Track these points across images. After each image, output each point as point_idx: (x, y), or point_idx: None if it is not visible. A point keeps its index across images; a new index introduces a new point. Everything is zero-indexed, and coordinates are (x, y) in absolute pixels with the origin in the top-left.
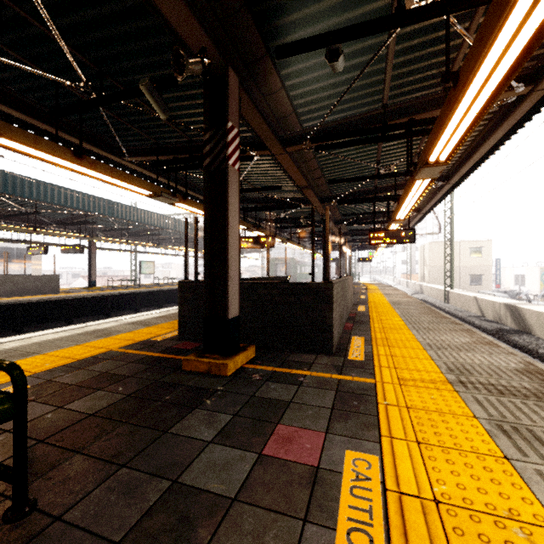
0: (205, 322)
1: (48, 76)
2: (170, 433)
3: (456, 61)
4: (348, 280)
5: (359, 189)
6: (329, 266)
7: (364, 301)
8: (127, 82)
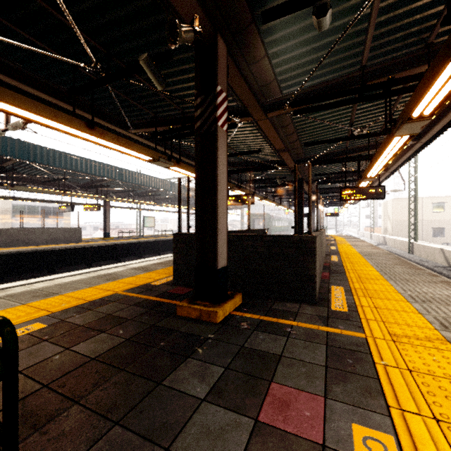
0: (196, 271)
1: (66, 59)
2: (163, 385)
3: (443, 14)
4: (323, 233)
5: (331, 151)
6: (302, 220)
7: (335, 251)
8: (130, 61)
